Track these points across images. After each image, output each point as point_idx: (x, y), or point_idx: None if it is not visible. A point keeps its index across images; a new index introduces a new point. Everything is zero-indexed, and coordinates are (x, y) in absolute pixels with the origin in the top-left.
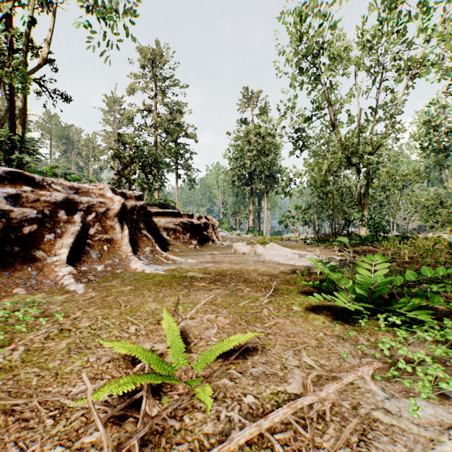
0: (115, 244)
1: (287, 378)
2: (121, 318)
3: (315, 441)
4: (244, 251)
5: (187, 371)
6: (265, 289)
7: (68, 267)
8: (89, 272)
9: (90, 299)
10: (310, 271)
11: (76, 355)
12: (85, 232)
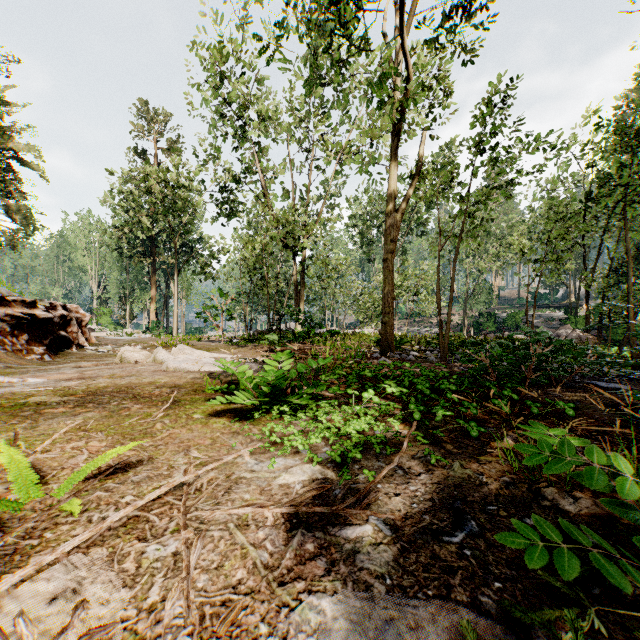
0: None
1: (173, 474)
2: None
3: (188, 504)
4: (137, 358)
5: (44, 500)
6: (162, 403)
7: None
8: None
9: None
10: (226, 377)
11: None
12: None
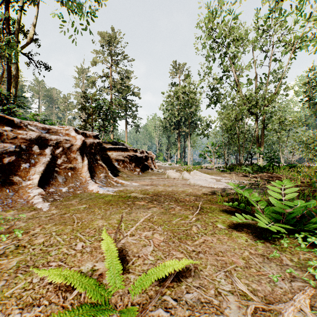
0: (77, 171)
1: (223, 307)
2: (71, 234)
3: None
4: (174, 176)
5: (123, 295)
6: (192, 207)
7: (38, 189)
8: (55, 193)
9: (51, 216)
10: (226, 192)
11: (22, 275)
12: (53, 162)
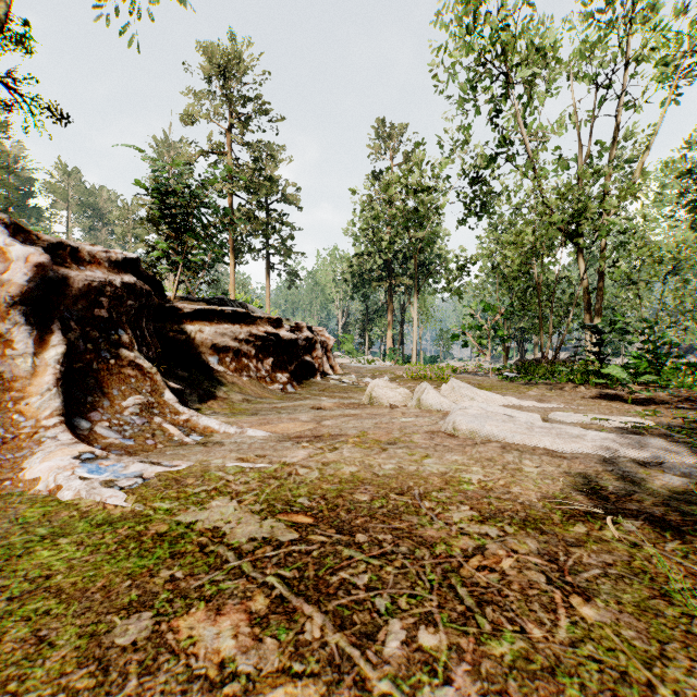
0: (6, 389)
1: None
2: None
3: None
4: (392, 399)
5: None
6: None
7: None
8: None
9: None
10: (645, 488)
11: None
12: None
